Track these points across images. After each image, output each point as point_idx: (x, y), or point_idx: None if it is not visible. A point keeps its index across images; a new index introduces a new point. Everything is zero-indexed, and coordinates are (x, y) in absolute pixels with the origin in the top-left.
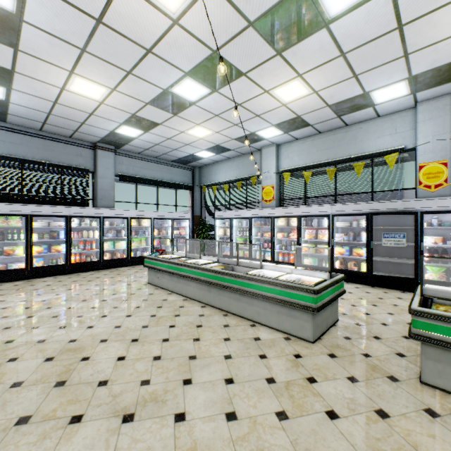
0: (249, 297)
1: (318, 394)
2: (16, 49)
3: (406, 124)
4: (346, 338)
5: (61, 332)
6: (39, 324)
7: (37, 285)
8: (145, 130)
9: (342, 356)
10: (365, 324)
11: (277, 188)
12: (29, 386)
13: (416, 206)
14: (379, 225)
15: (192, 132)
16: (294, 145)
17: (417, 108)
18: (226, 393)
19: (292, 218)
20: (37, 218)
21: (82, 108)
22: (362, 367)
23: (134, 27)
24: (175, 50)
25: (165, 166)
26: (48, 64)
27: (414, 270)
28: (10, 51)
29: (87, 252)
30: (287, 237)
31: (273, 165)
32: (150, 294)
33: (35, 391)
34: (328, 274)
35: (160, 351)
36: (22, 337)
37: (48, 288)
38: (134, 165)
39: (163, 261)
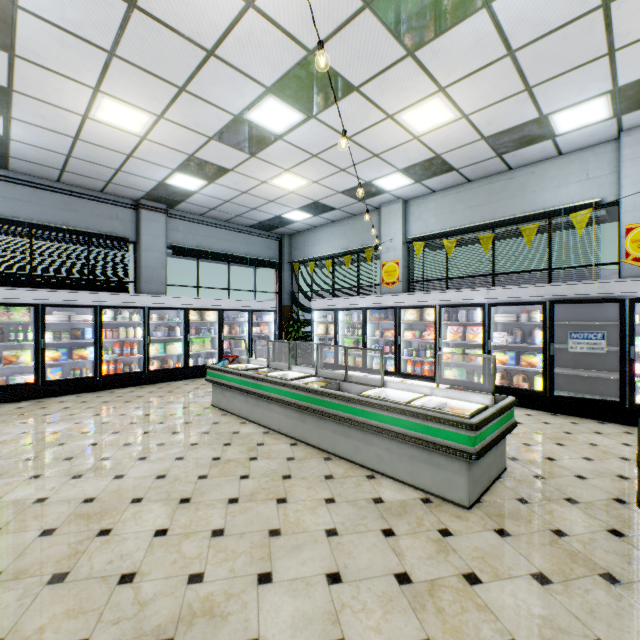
0: (364, 432)
1: (486, 608)
2: (12, 54)
3: (603, 165)
4: (521, 501)
5: (74, 484)
6: (42, 471)
7: (50, 407)
8: (209, 179)
9: (518, 535)
10: (549, 477)
11: (404, 265)
12: (7, 582)
13: (622, 289)
14: (562, 320)
15: (277, 183)
16: (429, 200)
17: (622, 140)
18: (329, 602)
19: (428, 309)
20: (53, 310)
21: (115, 146)
22: (555, 555)
23: (187, 13)
24: (250, 51)
25: (239, 234)
26: (62, 77)
27: (620, 389)
28: (4, 58)
29: (126, 359)
30: (419, 337)
31: (397, 231)
32: (214, 423)
33: (16, 591)
34: (491, 397)
35: (223, 521)
36: (12, 492)
37: (65, 413)
38: (194, 233)
39: (233, 373)
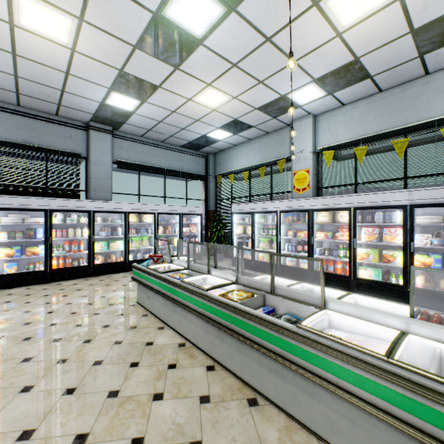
0: (305, 378)
1: None
2: None
3: None
4: None
5: None
6: None
7: None
8: (142, 98)
9: None
10: None
11: (313, 172)
12: None
13: None
14: None
15: (201, 100)
16: (338, 113)
17: None
18: None
19: (340, 212)
20: (11, 213)
21: (51, 62)
22: None
23: None
24: None
25: (173, 152)
26: None
27: None
28: None
29: (76, 254)
30: (331, 237)
31: (308, 143)
32: (131, 327)
33: None
34: None
35: None
36: None
37: (1, 308)
38: (136, 151)
39: (153, 275)
